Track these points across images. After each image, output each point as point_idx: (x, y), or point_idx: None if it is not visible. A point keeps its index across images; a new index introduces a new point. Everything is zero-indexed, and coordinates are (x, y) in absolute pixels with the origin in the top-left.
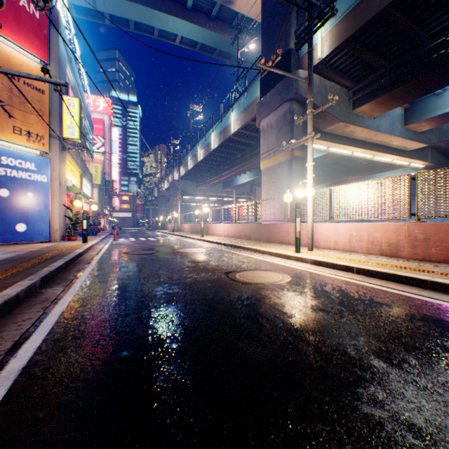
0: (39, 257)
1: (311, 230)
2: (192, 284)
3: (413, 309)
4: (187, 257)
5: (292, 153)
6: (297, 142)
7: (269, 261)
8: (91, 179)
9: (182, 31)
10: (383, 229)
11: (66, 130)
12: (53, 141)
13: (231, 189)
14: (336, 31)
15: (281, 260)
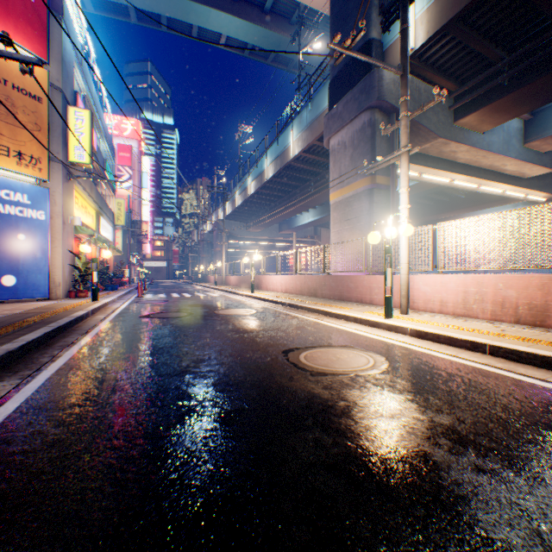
0: (13, 325)
1: (405, 285)
2: (230, 375)
3: None
4: (229, 324)
5: (373, 179)
6: (384, 159)
7: (347, 330)
8: (112, 219)
9: (228, 29)
10: (520, 283)
11: (72, 152)
12: (54, 166)
13: (289, 232)
14: (436, 9)
15: (365, 329)
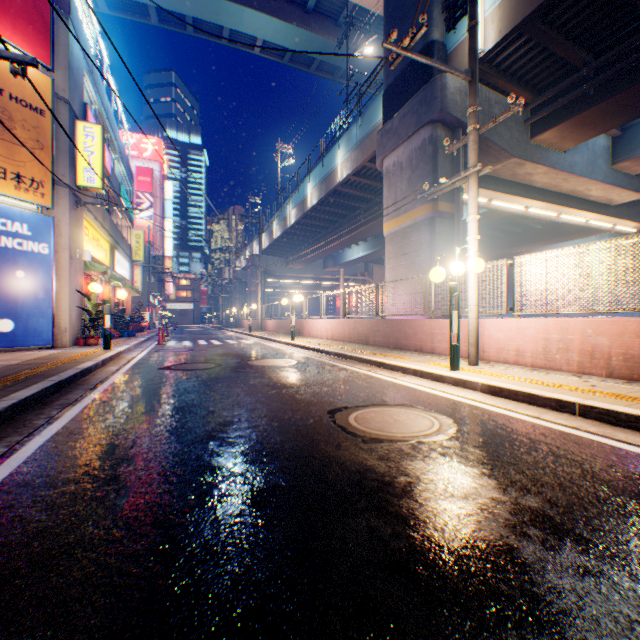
0: (5, 379)
1: (474, 331)
2: (263, 441)
3: None
4: (264, 377)
5: (435, 206)
6: (449, 181)
7: (406, 385)
8: (129, 254)
9: (264, 32)
10: (614, 329)
11: (81, 175)
12: (60, 190)
13: (336, 269)
14: (510, 5)
15: (426, 384)
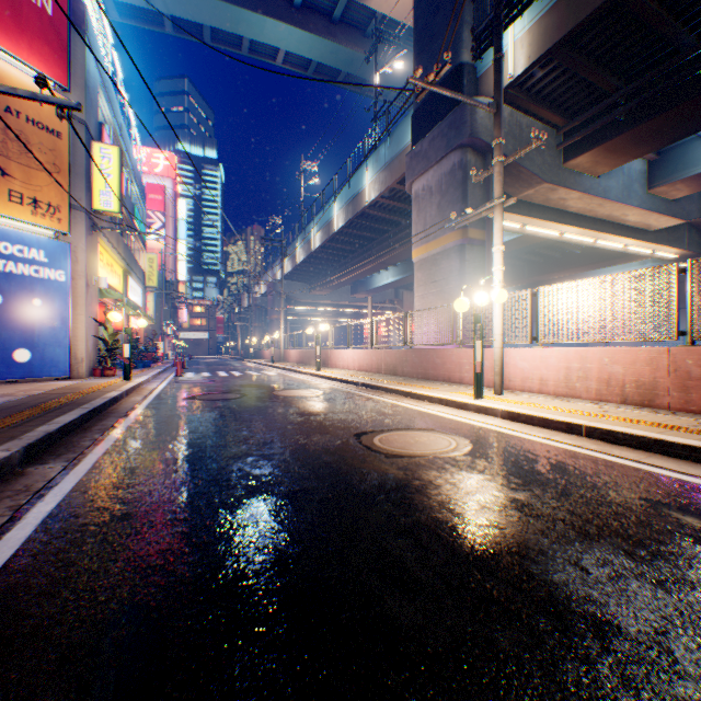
0: (40, 406)
1: (499, 360)
2: (296, 457)
3: None
4: (292, 406)
5: (464, 233)
6: (475, 212)
7: (430, 412)
8: (142, 279)
9: (287, 43)
10: (627, 358)
11: (97, 198)
12: (76, 215)
13: (364, 295)
14: (539, 31)
15: (451, 411)
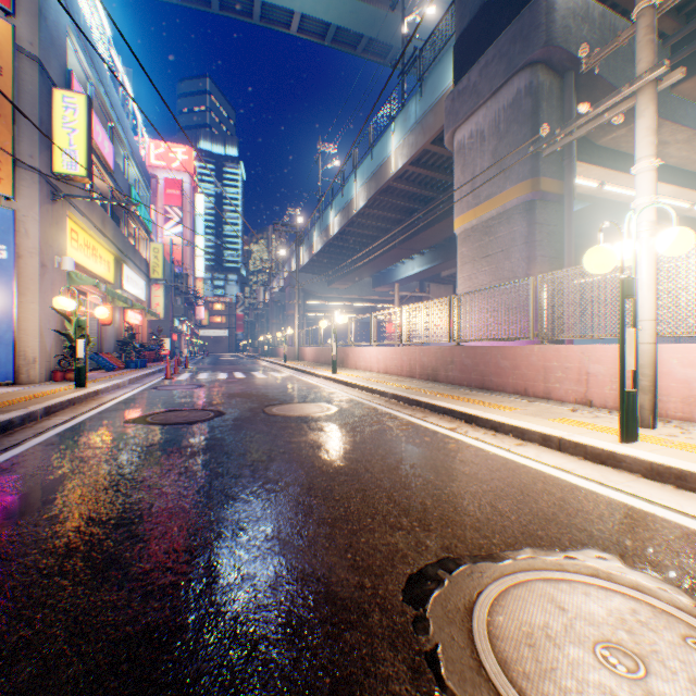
0: None
1: (650, 365)
2: None
3: None
4: (279, 443)
5: (535, 184)
6: (595, 109)
7: (542, 471)
8: (145, 270)
9: (301, 3)
10: None
11: (59, 159)
12: (25, 176)
13: (386, 288)
14: None
15: (582, 469)
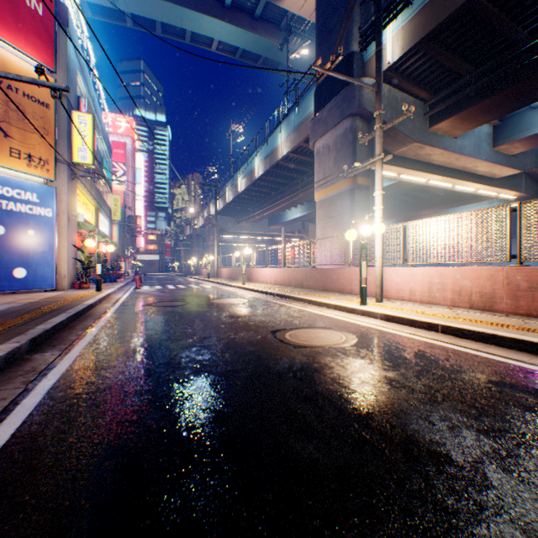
0: (36, 311)
1: (379, 276)
2: (228, 347)
3: (530, 385)
4: (224, 311)
5: (354, 180)
6: (361, 165)
7: (328, 315)
8: (109, 215)
9: (220, 35)
10: (473, 275)
11: (76, 154)
12: (60, 166)
13: (278, 227)
14: (410, 29)
15: (343, 314)
